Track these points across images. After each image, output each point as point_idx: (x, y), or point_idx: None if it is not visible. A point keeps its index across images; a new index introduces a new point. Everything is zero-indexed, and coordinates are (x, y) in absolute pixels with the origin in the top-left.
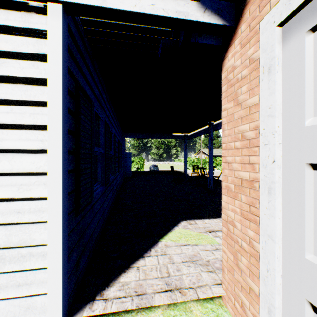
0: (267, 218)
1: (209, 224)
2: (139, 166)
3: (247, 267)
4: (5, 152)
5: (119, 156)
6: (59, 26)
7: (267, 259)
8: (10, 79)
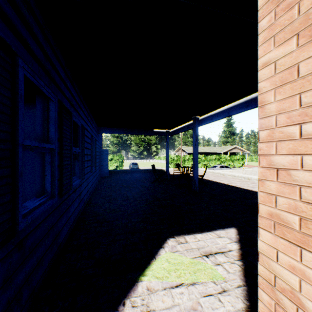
0: None
1: (203, 242)
2: (118, 164)
3: None
4: None
5: (92, 153)
6: None
7: None
8: None
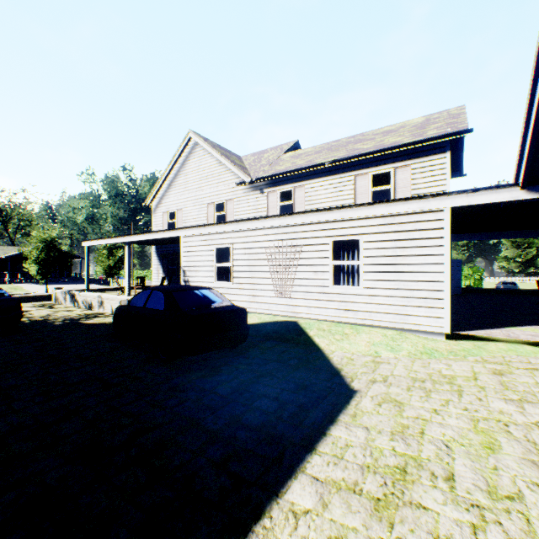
0: None
1: None
2: (471, 282)
3: None
4: (427, 264)
5: None
6: (448, 215)
7: None
8: (429, 238)
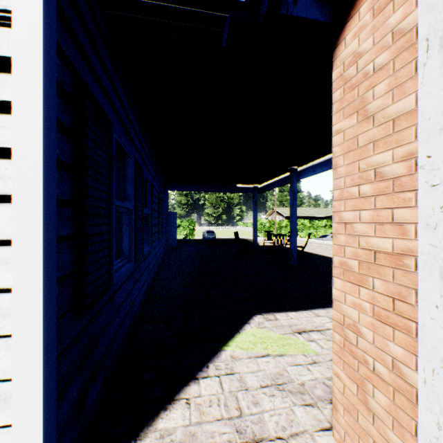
0: (438, 326)
1: (296, 320)
2: (188, 232)
3: (388, 411)
4: None
5: (159, 216)
6: None
7: (438, 405)
8: None
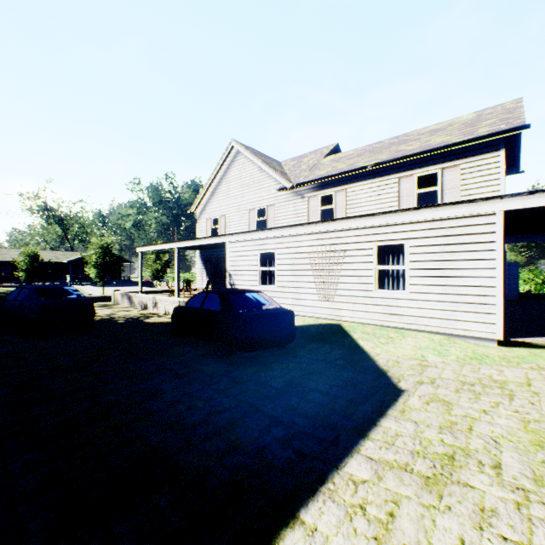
0: None
1: None
2: (531, 287)
3: None
4: (477, 269)
5: None
6: (501, 219)
7: None
8: (479, 242)
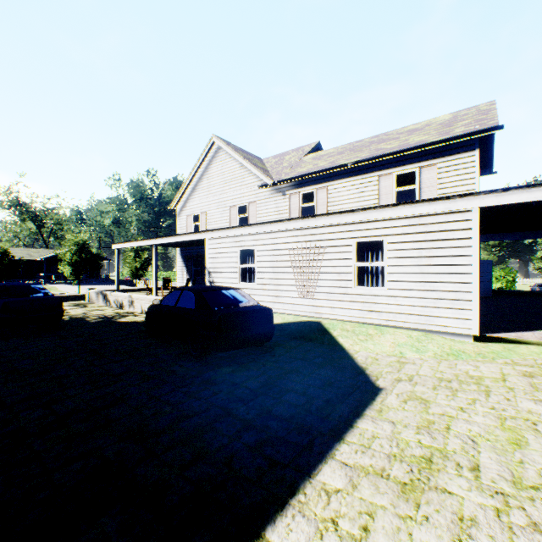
0: None
1: None
2: (502, 284)
3: None
4: (454, 265)
5: None
6: (476, 216)
7: None
8: (455, 239)
